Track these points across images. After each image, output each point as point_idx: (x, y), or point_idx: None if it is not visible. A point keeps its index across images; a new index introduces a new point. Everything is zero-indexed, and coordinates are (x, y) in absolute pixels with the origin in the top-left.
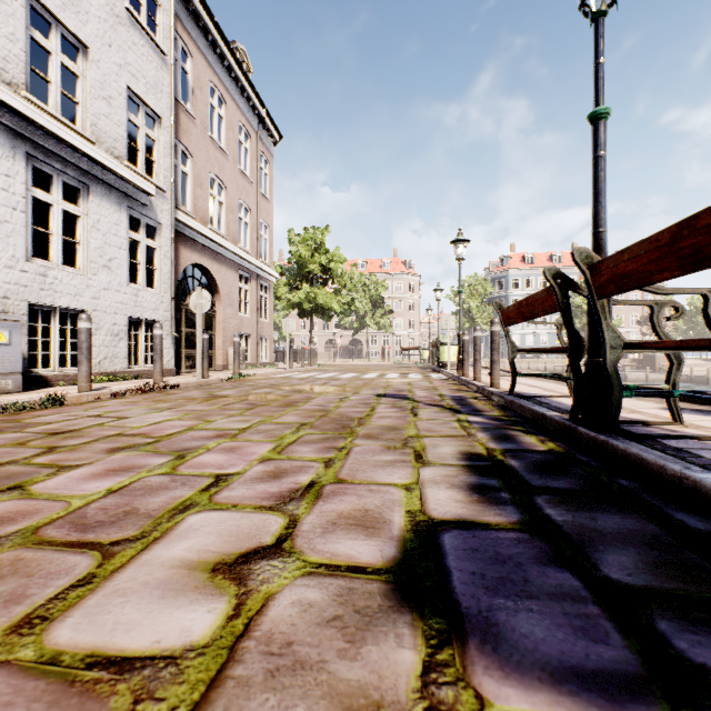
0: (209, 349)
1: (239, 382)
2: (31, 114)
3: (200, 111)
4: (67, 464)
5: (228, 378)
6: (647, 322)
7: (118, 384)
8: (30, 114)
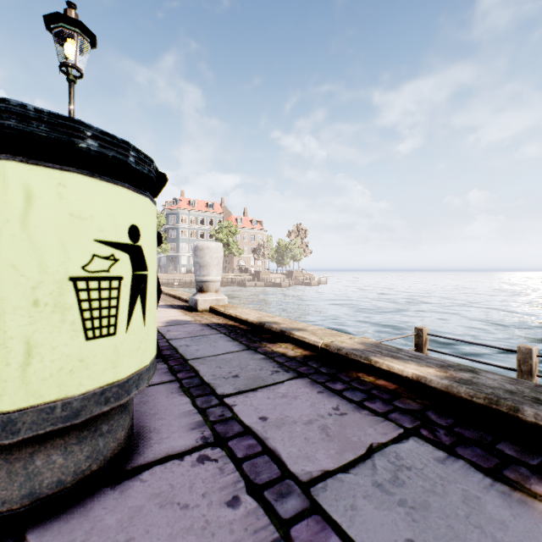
0: None
1: None
2: None
3: None
4: None
5: None
6: (257, 252)
7: None
8: None
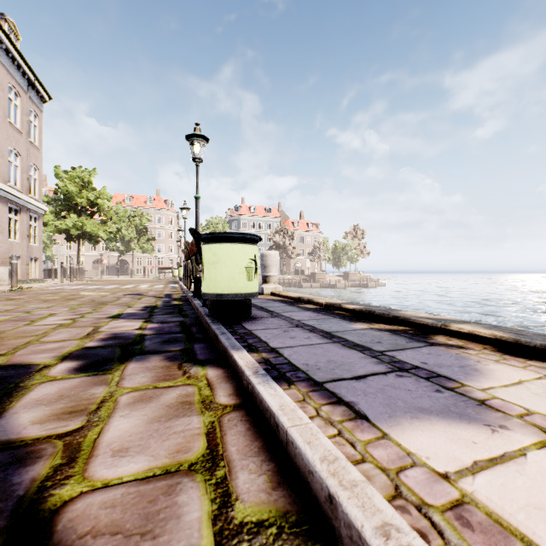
0: None
1: (21, 292)
2: None
3: None
4: None
5: (9, 290)
6: (312, 254)
7: None
8: None
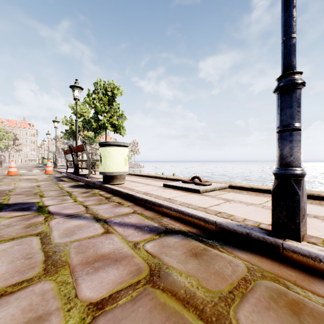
0: None
1: None
2: None
3: None
4: None
5: None
6: None
7: None
8: None
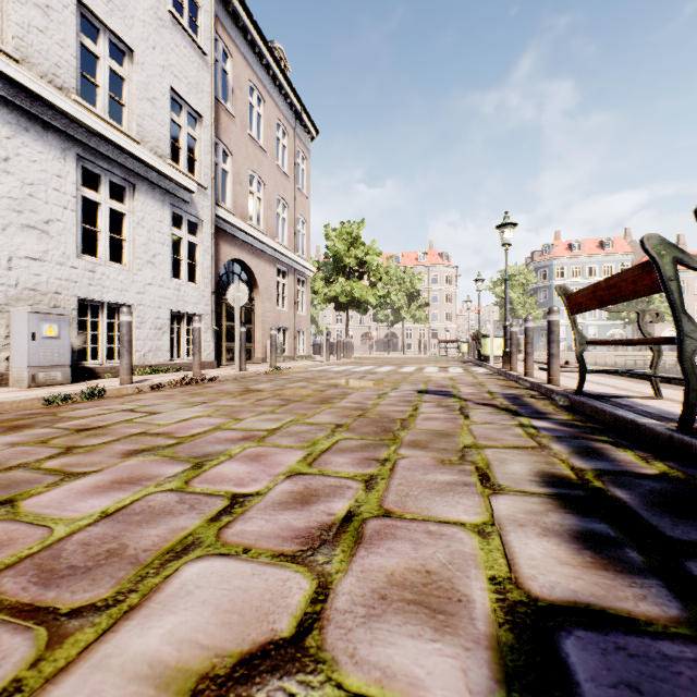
0: (248, 342)
1: (275, 375)
2: (80, 116)
3: (239, 110)
4: (74, 471)
5: (265, 371)
6: None
7: (160, 377)
8: (79, 116)
